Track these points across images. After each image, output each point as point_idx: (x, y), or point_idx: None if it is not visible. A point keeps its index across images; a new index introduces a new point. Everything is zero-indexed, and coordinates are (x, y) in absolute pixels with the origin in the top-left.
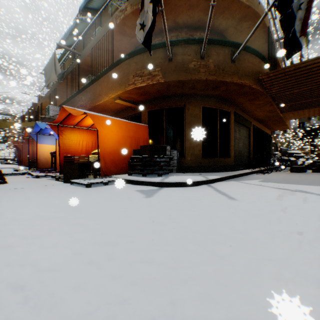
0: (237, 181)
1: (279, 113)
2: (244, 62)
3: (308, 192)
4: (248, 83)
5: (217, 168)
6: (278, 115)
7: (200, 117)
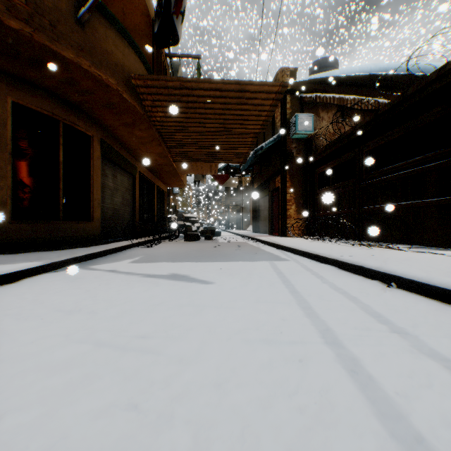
0: (88, 267)
1: (172, 162)
2: (107, 41)
3: (191, 277)
4: (115, 84)
5: (59, 241)
6: (171, 165)
7: (8, 125)
